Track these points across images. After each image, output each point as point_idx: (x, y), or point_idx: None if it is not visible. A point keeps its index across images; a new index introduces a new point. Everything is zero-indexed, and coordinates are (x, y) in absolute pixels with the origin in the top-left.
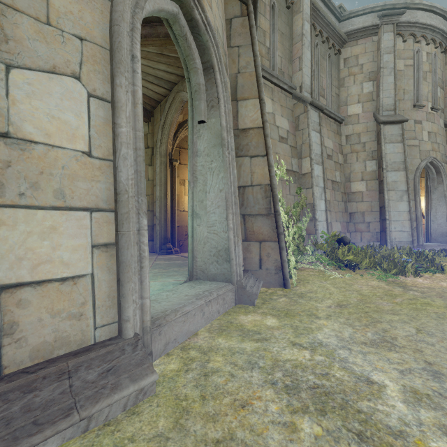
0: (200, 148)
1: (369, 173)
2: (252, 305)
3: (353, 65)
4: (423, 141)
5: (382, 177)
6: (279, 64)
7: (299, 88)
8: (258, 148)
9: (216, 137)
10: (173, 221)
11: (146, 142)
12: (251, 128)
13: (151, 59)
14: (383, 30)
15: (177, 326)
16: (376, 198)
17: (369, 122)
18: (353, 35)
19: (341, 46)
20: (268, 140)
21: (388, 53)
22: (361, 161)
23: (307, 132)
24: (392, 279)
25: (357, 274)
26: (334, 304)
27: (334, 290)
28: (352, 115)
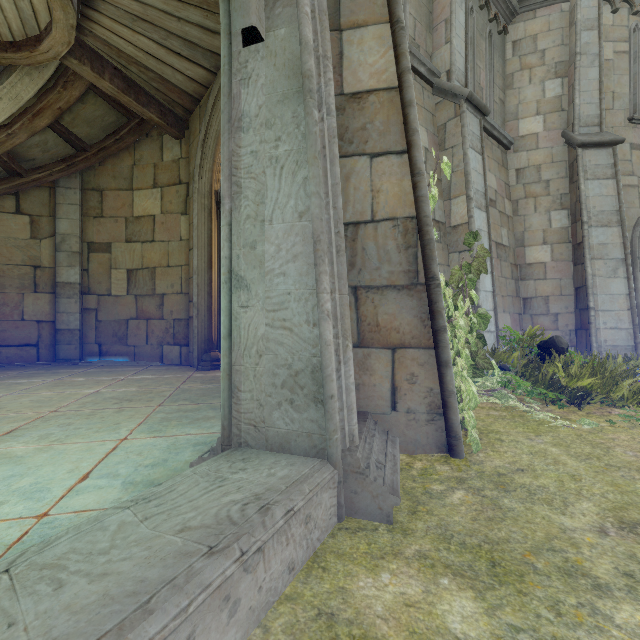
0: (249, 108)
1: (557, 231)
2: (385, 521)
3: (529, 51)
4: None
5: (580, 238)
6: (411, 30)
7: (447, 74)
8: (389, 135)
9: (288, 74)
10: None
11: (176, 174)
12: (371, 91)
13: None
14: None
15: None
16: (568, 273)
17: (556, 146)
18: (529, 1)
19: (508, 20)
20: (413, 113)
21: (589, 29)
22: (542, 212)
23: (461, 151)
24: None
25: (591, 415)
26: (608, 520)
27: (579, 467)
28: (526, 135)
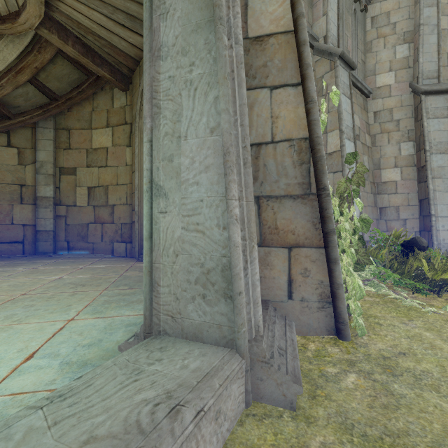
0: (167, 39)
1: (405, 158)
2: (289, 408)
3: (383, 24)
4: None
5: (423, 162)
6: None
7: (324, 38)
8: (286, 71)
9: (201, 6)
10: None
11: (123, 117)
12: (271, 35)
13: None
14: None
15: None
16: (414, 189)
17: (404, 94)
18: None
19: (368, 1)
20: (306, 50)
21: (430, 6)
22: (394, 143)
23: None
24: None
25: None
26: None
27: None
28: (382, 87)
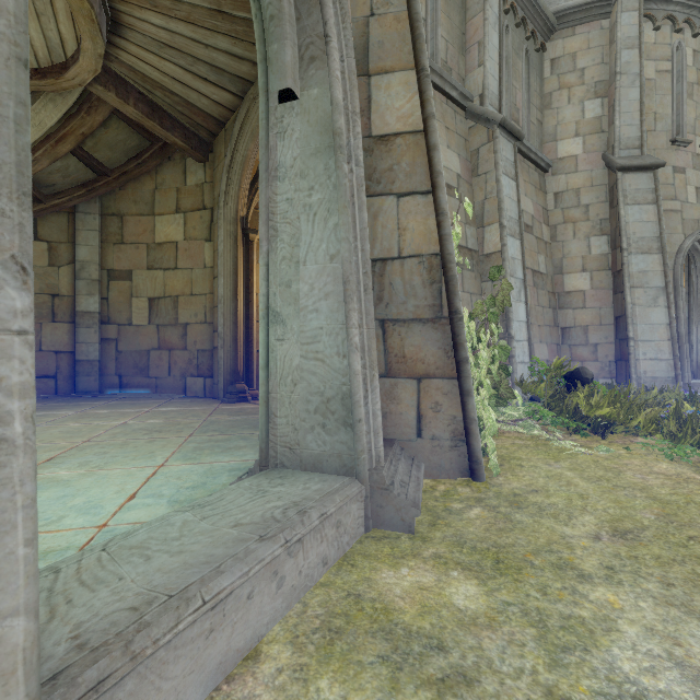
0: (285, 159)
1: (596, 258)
2: (407, 531)
3: (568, 70)
4: (688, 203)
5: (620, 265)
6: (443, 53)
7: (480, 98)
8: (415, 176)
9: (320, 131)
10: (249, 342)
11: (200, 199)
12: (398, 134)
13: (199, 22)
14: (621, 7)
15: (182, 657)
16: (608, 302)
17: (596, 170)
18: (568, 17)
19: (546, 37)
20: (437, 156)
21: (630, 48)
22: (581, 238)
23: (494, 177)
24: (694, 456)
25: (612, 444)
26: (604, 529)
27: (588, 488)
28: (565, 158)
